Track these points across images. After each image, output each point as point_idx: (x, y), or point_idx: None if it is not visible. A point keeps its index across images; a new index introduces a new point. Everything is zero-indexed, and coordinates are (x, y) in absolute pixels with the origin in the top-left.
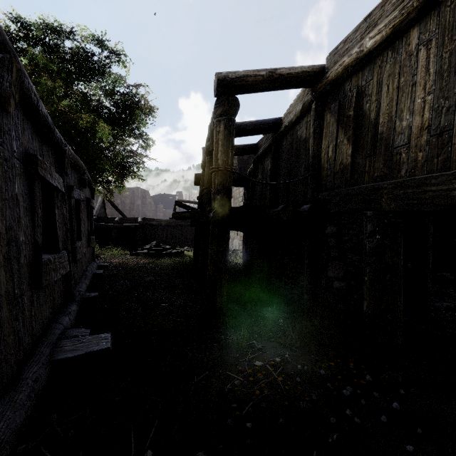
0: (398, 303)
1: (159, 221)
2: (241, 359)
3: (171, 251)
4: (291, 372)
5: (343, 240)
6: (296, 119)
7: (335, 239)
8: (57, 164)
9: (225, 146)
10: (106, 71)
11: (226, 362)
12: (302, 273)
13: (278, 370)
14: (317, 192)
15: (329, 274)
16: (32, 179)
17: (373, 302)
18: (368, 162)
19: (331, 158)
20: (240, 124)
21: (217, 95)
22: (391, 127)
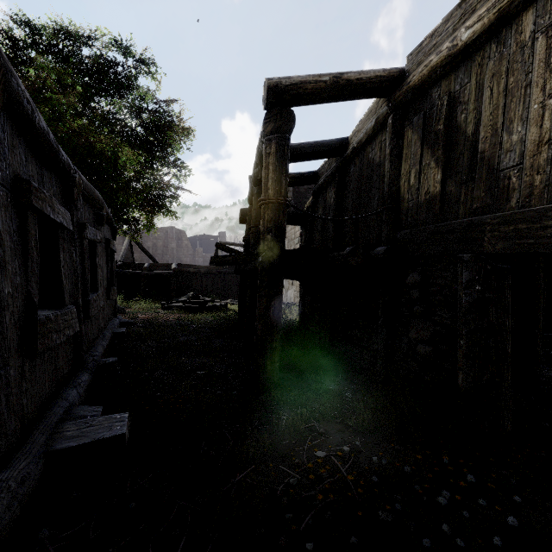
0: (506, 375)
1: (198, 267)
2: (298, 447)
3: (211, 305)
4: (365, 468)
5: (429, 292)
6: (367, 138)
7: (419, 291)
8: (64, 195)
9: (277, 172)
10: (132, 84)
11: (279, 451)
12: (375, 333)
13: (348, 463)
14: (395, 230)
15: (411, 336)
16: (24, 212)
17: (472, 373)
18: (463, 190)
19: (414, 186)
20: (296, 146)
21: (267, 108)
22: (496, 144)
